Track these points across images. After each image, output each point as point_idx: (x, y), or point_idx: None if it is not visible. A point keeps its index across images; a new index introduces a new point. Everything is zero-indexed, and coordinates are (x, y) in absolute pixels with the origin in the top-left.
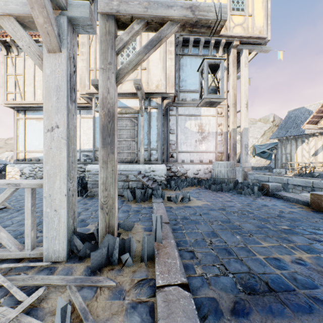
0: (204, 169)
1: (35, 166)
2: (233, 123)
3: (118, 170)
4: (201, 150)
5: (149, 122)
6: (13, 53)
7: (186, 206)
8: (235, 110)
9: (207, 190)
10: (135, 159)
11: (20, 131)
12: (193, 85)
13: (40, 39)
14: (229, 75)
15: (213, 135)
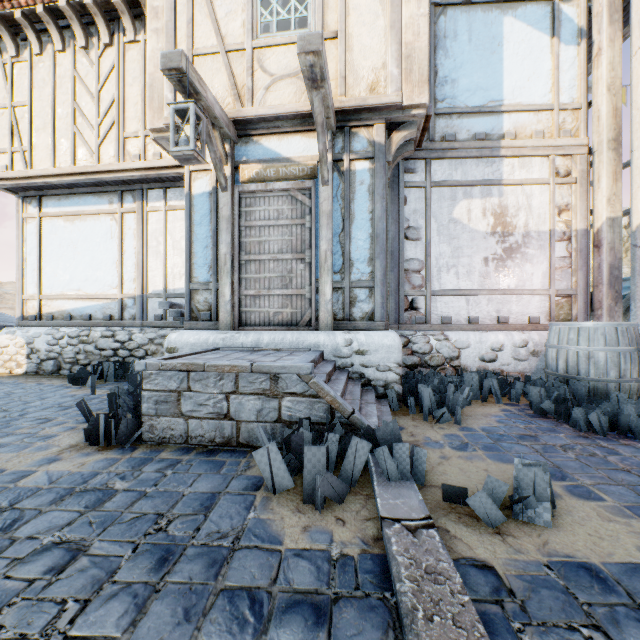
0: (515, 346)
1: (60, 333)
2: (610, 201)
3: (255, 348)
4: (501, 287)
5: (347, 201)
6: (7, 53)
7: (572, 564)
8: (617, 159)
9: (552, 423)
10: (303, 314)
11: (31, 249)
12: (476, 91)
13: (60, 1)
14: (593, 55)
15: (540, 241)
